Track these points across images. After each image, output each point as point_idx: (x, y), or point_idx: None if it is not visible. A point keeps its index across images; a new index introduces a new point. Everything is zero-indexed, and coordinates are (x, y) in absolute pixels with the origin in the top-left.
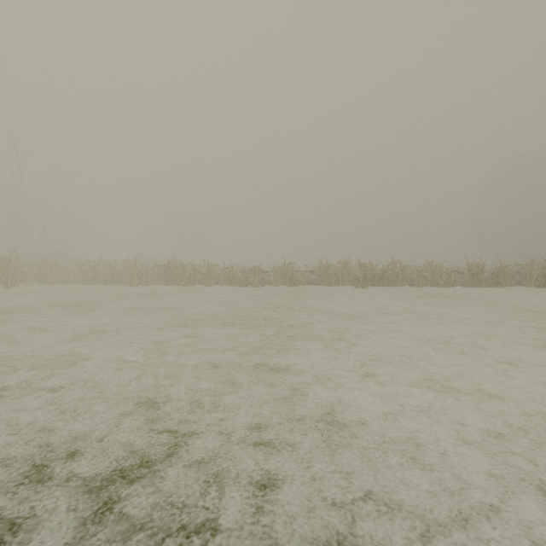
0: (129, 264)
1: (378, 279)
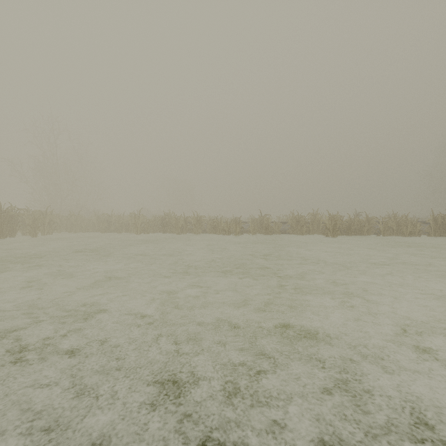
0: (134, 216)
1: (346, 229)
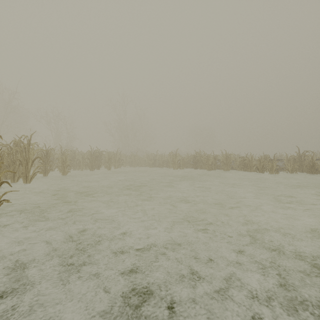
0: (172, 155)
1: None
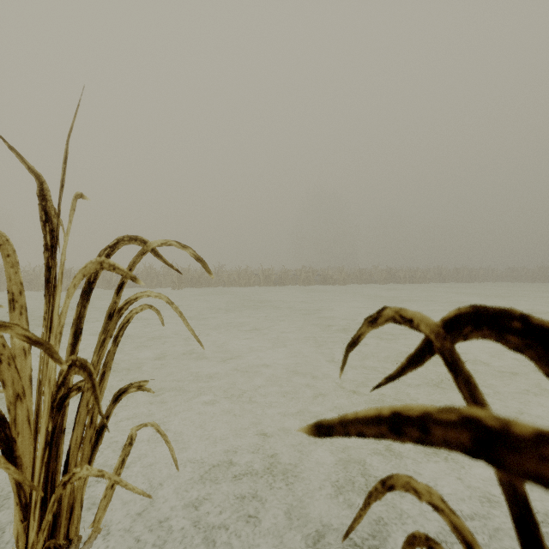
0: None
1: (196, 281)
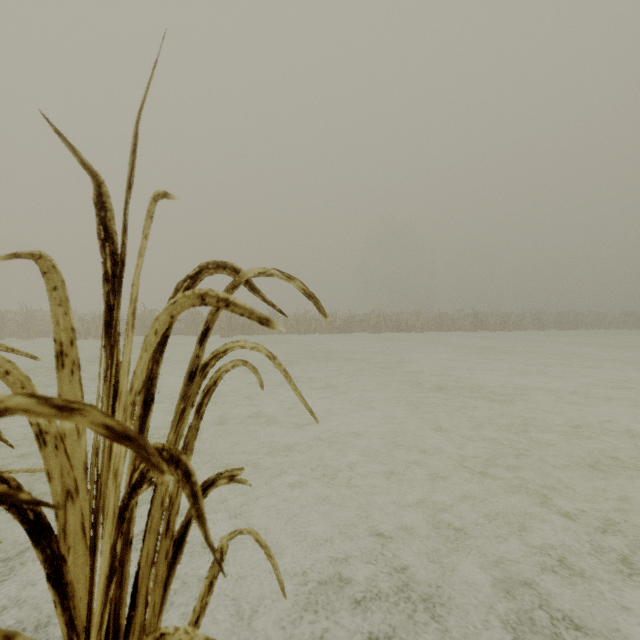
0: None
1: (247, 328)
